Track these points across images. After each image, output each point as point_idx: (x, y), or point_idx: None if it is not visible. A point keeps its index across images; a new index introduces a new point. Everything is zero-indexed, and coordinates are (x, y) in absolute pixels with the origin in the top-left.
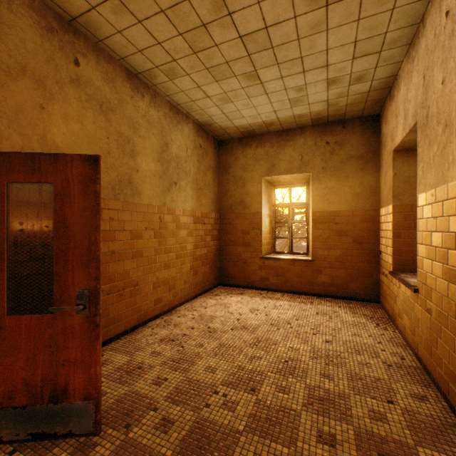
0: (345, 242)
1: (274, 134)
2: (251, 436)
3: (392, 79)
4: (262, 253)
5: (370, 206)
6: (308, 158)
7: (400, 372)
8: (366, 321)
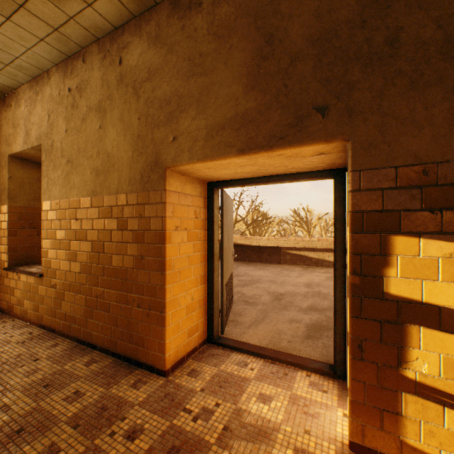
0: None
1: None
2: None
3: (11, 90)
4: None
5: None
6: None
7: (35, 341)
8: None
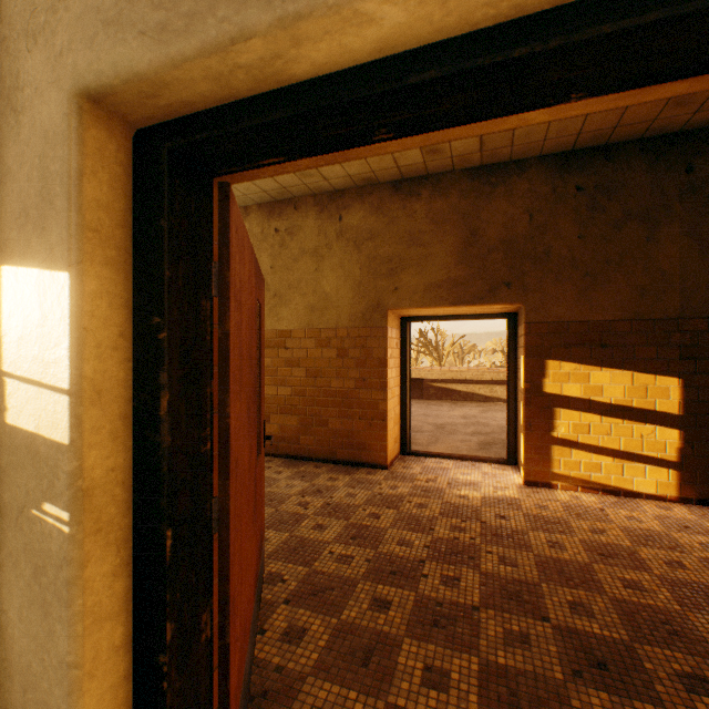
0: None
1: None
2: (282, 506)
3: None
4: None
5: None
6: None
7: None
8: None
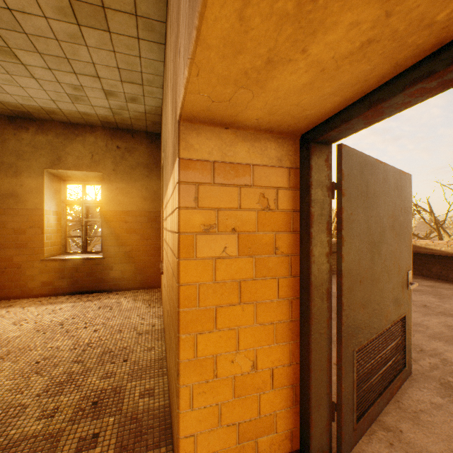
0: (134, 239)
1: (61, 124)
2: None
3: (161, 110)
4: (45, 255)
5: (154, 208)
6: (99, 158)
7: (147, 336)
8: (142, 304)
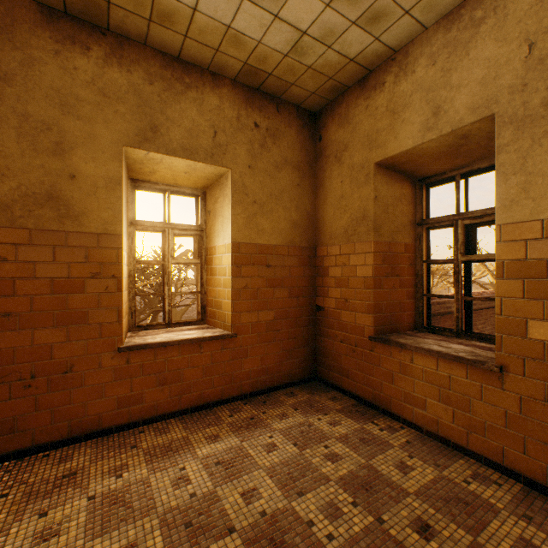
0: (280, 297)
1: (157, 55)
2: None
3: (387, 57)
4: (123, 337)
5: (307, 242)
6: (226, 139)
7: None
8: (360, 424)
